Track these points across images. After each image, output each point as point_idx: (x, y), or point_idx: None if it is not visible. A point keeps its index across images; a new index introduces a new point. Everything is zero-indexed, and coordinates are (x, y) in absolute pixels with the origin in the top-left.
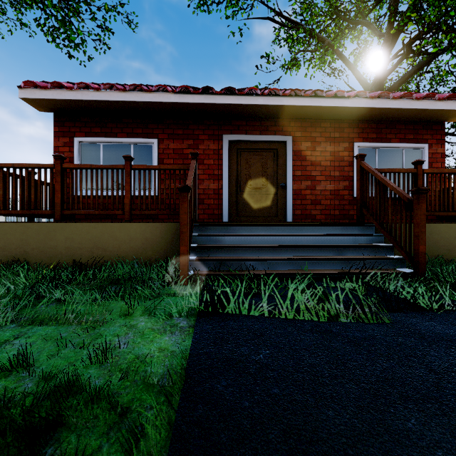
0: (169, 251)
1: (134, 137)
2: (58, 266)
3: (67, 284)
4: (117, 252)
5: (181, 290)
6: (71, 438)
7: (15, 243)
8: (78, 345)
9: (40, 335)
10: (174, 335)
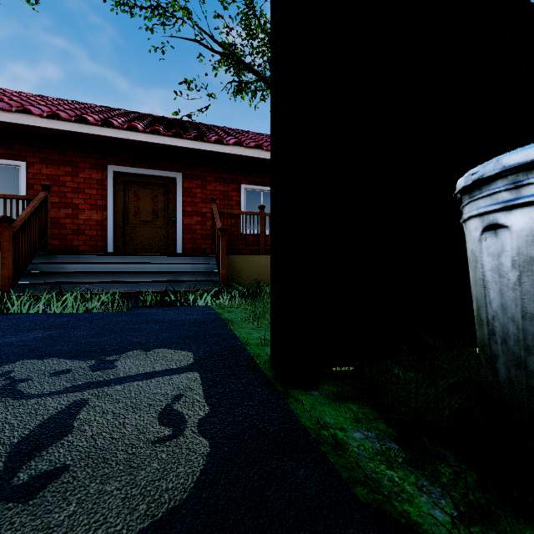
0: None
1: None
2: None
3: None
4: None
5: None
6: None
7: None
8: None
9: None
10: None
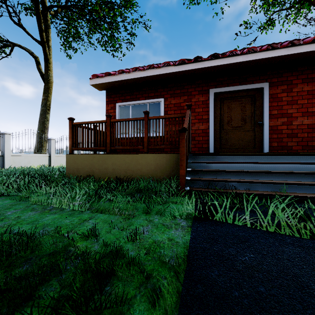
0: (172, 173)
1: (149, 99)
2: (108, 180)
3: (113, 190)
4: (139, 172)
5: (180, 200)
6: (119, 285)
7: (88, 165)
8: (120, 228)
9: (101, 219)
10: (177, 230)
